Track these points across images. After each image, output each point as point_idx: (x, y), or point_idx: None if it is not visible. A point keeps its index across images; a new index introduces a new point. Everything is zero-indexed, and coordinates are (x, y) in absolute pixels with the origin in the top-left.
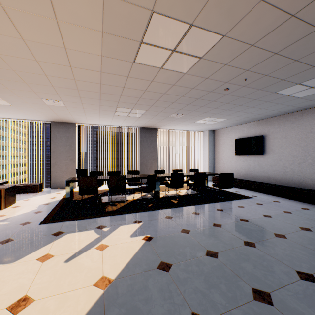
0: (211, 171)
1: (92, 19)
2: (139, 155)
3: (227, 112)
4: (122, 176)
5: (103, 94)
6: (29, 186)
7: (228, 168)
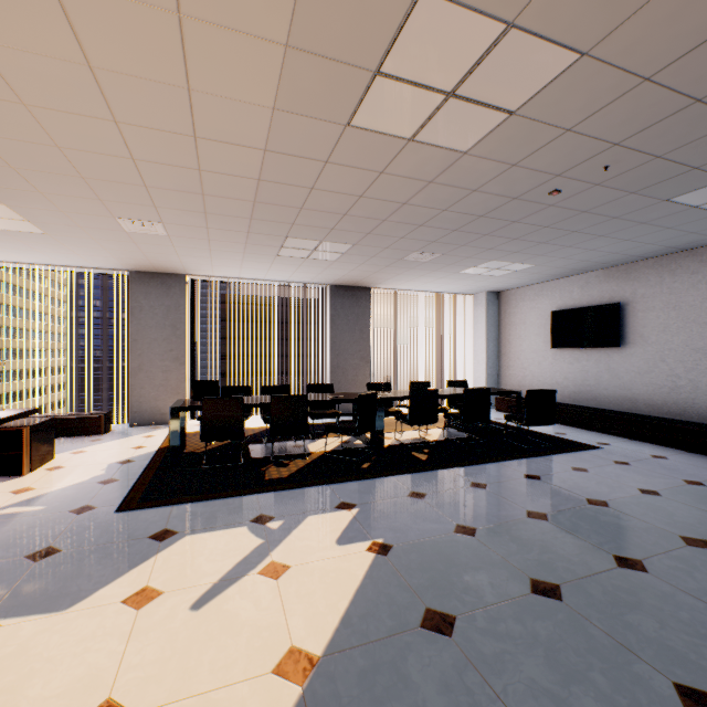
0: (492, 384)
1: (267, 12)
2: (328, 348)
3: (541, 249)
4: (301, 398)
5: (261, 205)
6: (82, 419)
7: (533, 379)
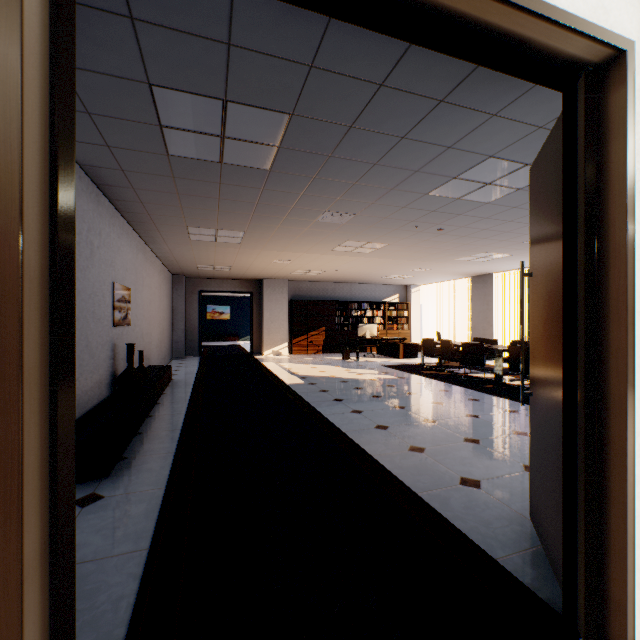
0: None
1: (334, 256)
2: None
3: None
4: (448, 342)
5: (413, 260)
6: None
7: None
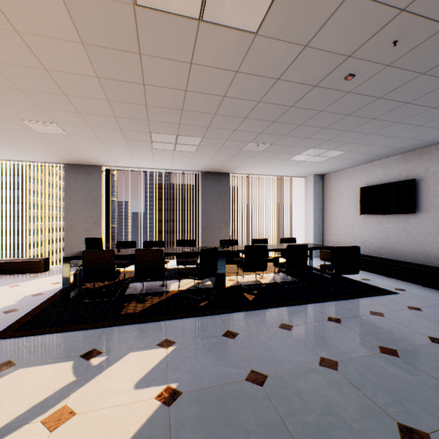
0: (318, 240)
1: None
2: (200, 215)
3: (348, 137)
4: (157, 251)
5: (114, 103)
6: (28, 262)
7: (347, 237)
